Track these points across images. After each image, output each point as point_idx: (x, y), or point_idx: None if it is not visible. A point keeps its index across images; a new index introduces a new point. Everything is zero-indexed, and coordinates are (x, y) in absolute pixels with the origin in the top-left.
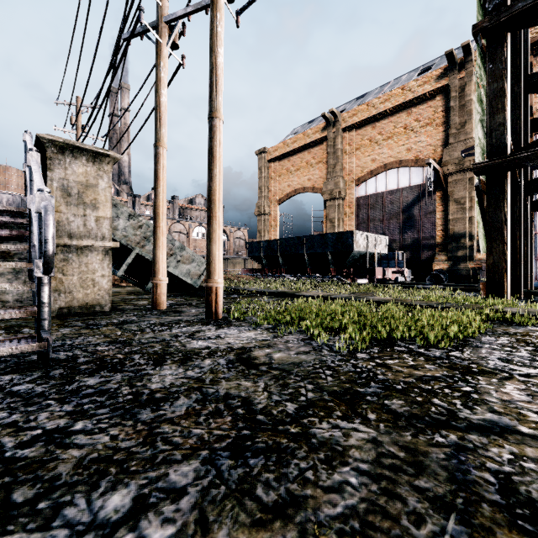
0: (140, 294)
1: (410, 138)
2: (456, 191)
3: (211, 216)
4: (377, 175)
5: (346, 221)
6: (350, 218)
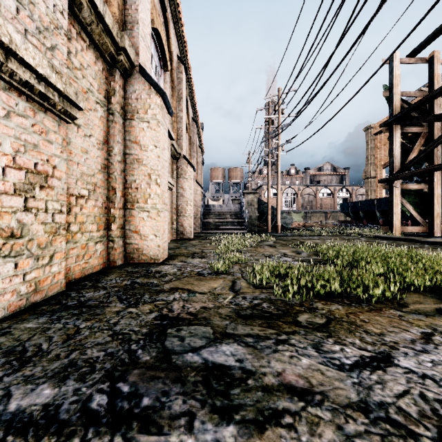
0: None
1: None
2: None
3: (277, 208)
4: None
5: None
6: None
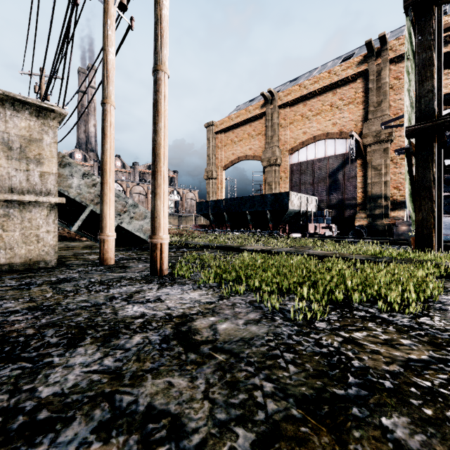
0: (95, 248)
1: (335, 114)
2: (373, 159)
3: (156, 171)
4: (307, 145)
5: (282, 184)
6: (284, 181)
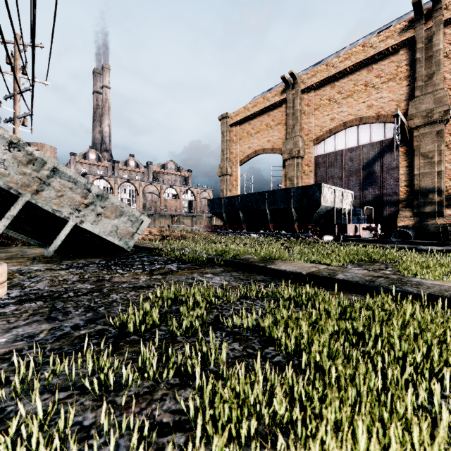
0: (40, 261)
1: (371, 95)
2: (423, 145)
3: None
4: (336, 133)
5: (305, 179)
6: (308, 176)
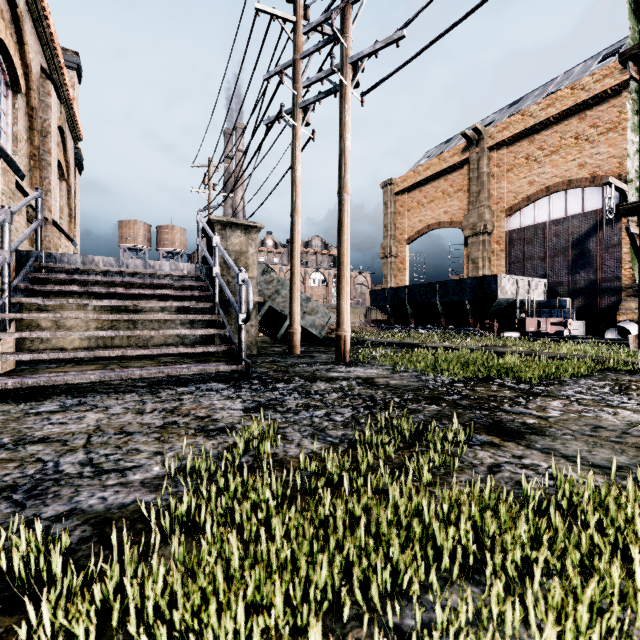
0: (271, 343)
1: (584, 150)
2: None
3: (340, 275)
4: (535, 201)
5: (494, 261)
6: (498, 256)
